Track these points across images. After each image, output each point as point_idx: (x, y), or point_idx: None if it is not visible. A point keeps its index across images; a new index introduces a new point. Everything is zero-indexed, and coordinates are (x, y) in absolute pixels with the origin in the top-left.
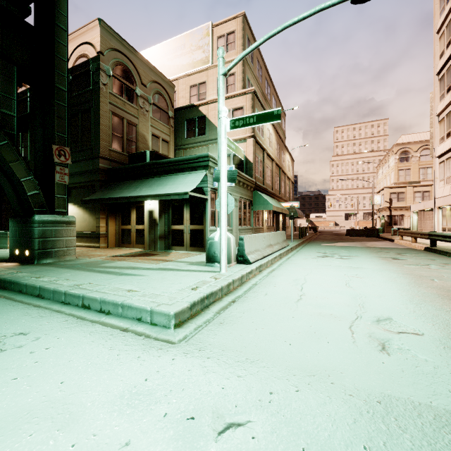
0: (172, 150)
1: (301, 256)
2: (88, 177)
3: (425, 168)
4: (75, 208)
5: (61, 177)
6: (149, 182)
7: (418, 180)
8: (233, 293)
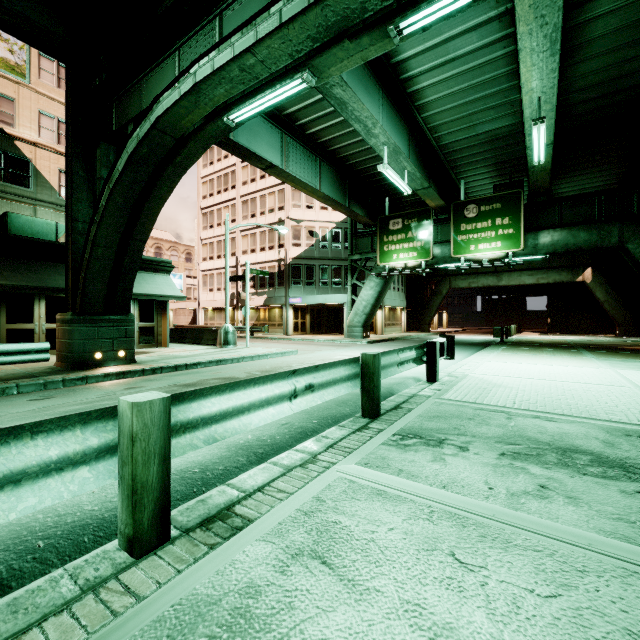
0: None
1: None
2: None
3: None
4: None
5: None
6: None
7: None
8: None
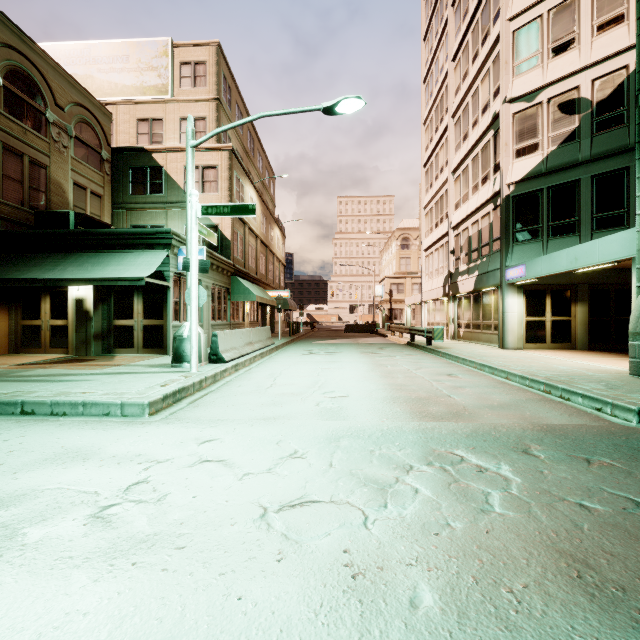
0: (107, 209)
1: (285, 355)
2: None
3: None
4: None
5: None
6: (78, 259)
7: (416, 271)
8: (206, 389)
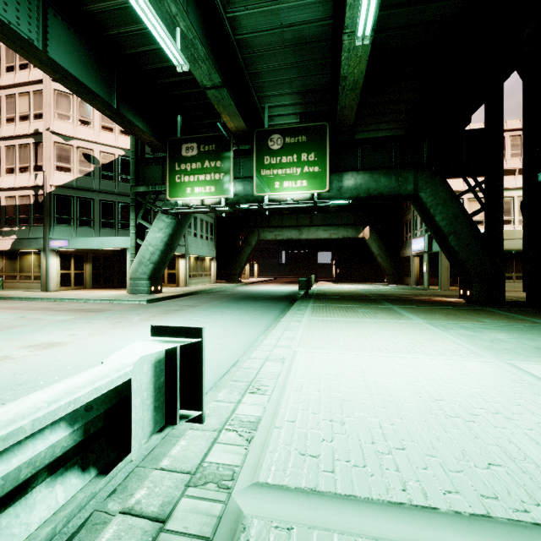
0: None
1: None
2: None
3: None
4: None
5: None
6: None
7: None
8: None
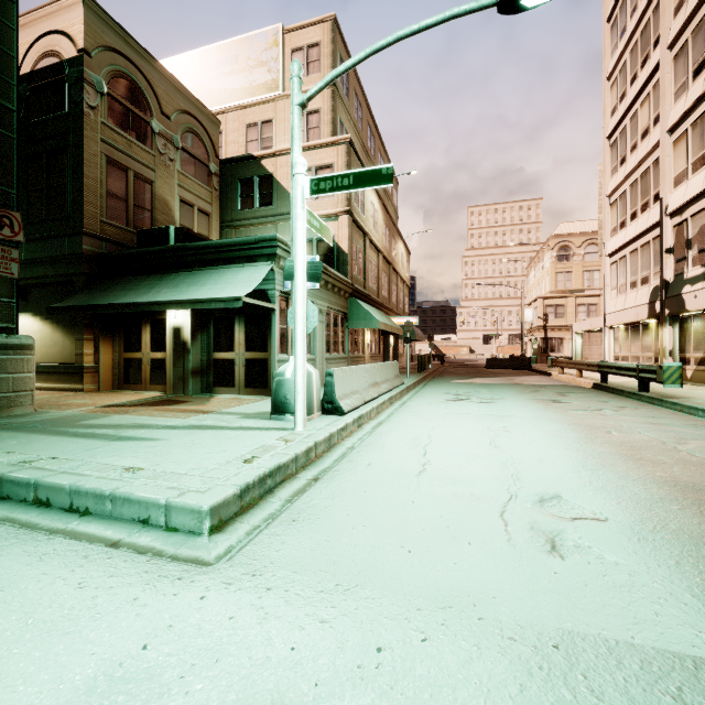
0: (215, 228)
1: (423, 400)
2: (61, 268)
3: (591, 271)
4: (35, 323)
5: (4, 266)
6: (174, 280)
7: (582, 288)
8: (316, 464)
